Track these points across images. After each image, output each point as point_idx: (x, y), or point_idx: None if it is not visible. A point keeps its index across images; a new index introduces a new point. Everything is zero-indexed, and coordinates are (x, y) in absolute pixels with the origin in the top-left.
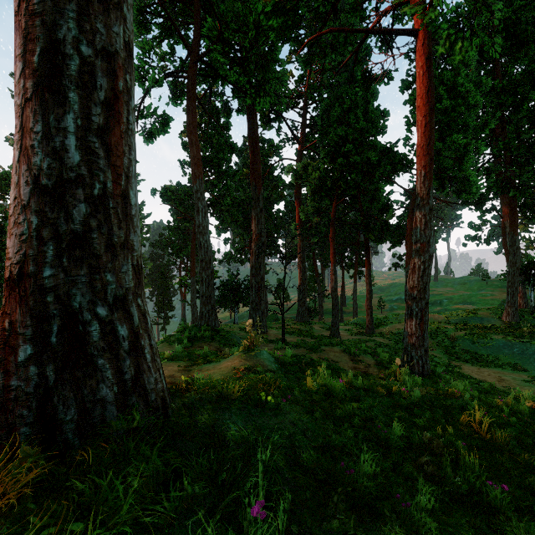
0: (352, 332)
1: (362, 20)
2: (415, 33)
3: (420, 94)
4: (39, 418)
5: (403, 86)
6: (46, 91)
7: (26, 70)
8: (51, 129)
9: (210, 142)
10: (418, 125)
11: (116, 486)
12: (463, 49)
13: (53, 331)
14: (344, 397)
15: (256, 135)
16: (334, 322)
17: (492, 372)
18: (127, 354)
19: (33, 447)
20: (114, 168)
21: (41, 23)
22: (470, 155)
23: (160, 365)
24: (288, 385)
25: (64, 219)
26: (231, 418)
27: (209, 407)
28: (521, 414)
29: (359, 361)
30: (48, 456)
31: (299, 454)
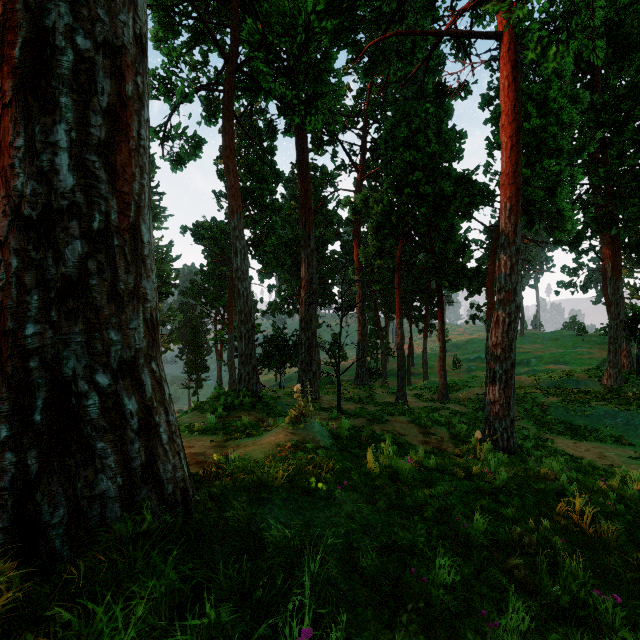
0: (422, 398)
1: (434, 21)
2: (499, 37)
3: (505, 110)
4: (16, 521)
5: (483, 102)
6: (30, 94)
7: (4, 67)
8: (36, 144)
9: (251, 170)
10: (502, 148)
11: (114, 615)
12: (558, 55)
13: (36, 406)
14: (414, 480)
15: (306, 161)
16: (400, 386)
17: (592, 447)
18: (136, 434)
19: (7, 560)
20: (121, 195)
21: (23, 7)
22: (564, 184)
23: (181, 447)
24: (345, 467)
25: (53, 260)
26: (273, 511)
27: (244, 499)
28: (629, 500)
29: (430, 434)
30: (25, 572)
31: (358, 557)
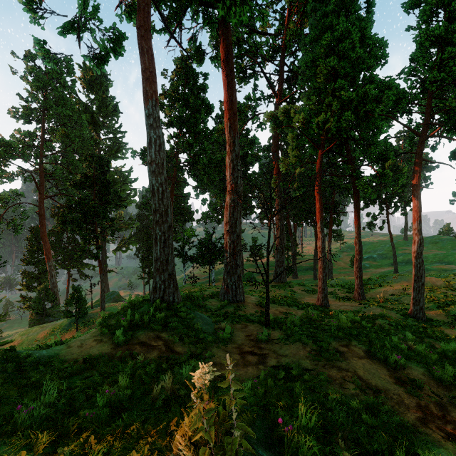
0: (338, 296)
1: None
2: None
3: None
4: None
5: (408, 5)
6: None
7: None
8: None
9: (186, 103)
10: None
11: None
12: None
13: None
14: None
15: (231, 66)
16: (322, 287)
17: None
18: None
19: None
20: None
21: None
22: None
23: None
24: None
25: None
26: None
27: None
28: None
29: (413, 384)
30: None
31: None
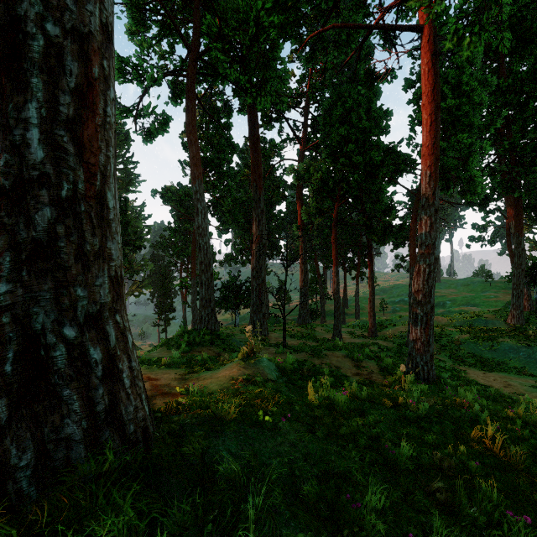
0: (354, 334)
1: (365, 17)
2: (420, 29)
3: (426, 91)
4: None
5: (406, 85)
6: (3, 76)
7: None
8: (9, 120)
9: (211, 142)
10: (423, 124)
11: None
12: (471, 44)
13: (7, 358)
14: (348, 410)
15: (257, 135)
16: (336, 325)
17: (498, 377)
18: (100, 380)
19: None
20: (87, 166)
21: None
22: (475, 154)
23: (143, 389)
24: (289, 399)
25: (24, 225)
26: (225, 443)
27: (199, 433)
28: (533, 425)
29: (362, 367)
30: None
31: (300, 483)
